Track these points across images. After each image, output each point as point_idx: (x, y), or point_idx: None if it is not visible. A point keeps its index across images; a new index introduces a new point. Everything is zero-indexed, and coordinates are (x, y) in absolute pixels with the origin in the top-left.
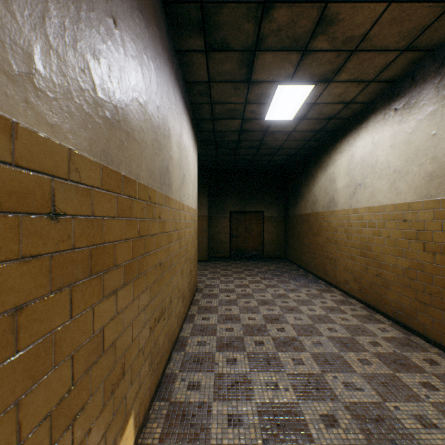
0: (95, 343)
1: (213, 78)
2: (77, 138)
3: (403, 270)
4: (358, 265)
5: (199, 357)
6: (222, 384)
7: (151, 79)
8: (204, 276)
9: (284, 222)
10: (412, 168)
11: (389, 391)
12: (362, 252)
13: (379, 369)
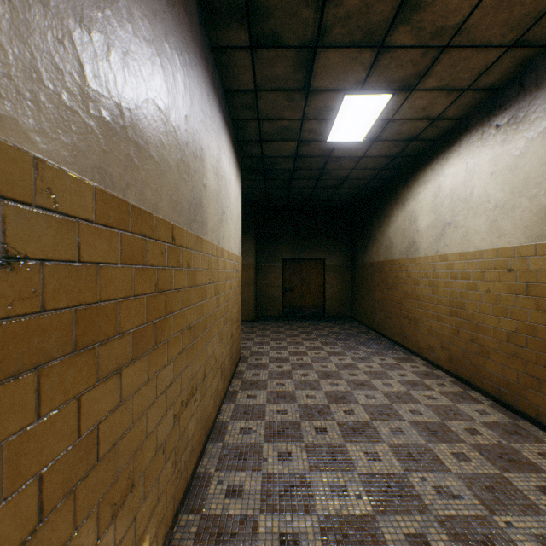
0: (83, 449)
1: (261, 86)
2: (50, 143)
3: (508, 334)
4: (447, 328)
5: (242, 450)
6: (273, 489)
7: (175, 78)
8: (249, 340)
9: (350, 272)
10: (520, 202)
11: (497, 499)
12: (452, 311)
13: (482, 467)
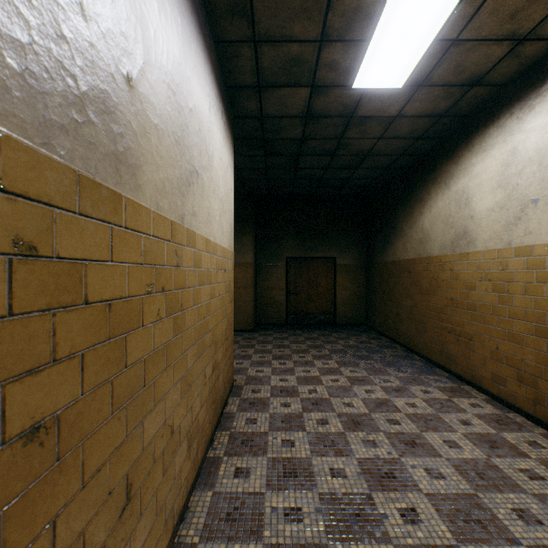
0: None
1: None
2: None
3: None
4: (530, 353)
5: None
6: None
7: None
8: (246, 359)
9: (365, 272)
10: None
11: None
12: (542, 329)
13: None
